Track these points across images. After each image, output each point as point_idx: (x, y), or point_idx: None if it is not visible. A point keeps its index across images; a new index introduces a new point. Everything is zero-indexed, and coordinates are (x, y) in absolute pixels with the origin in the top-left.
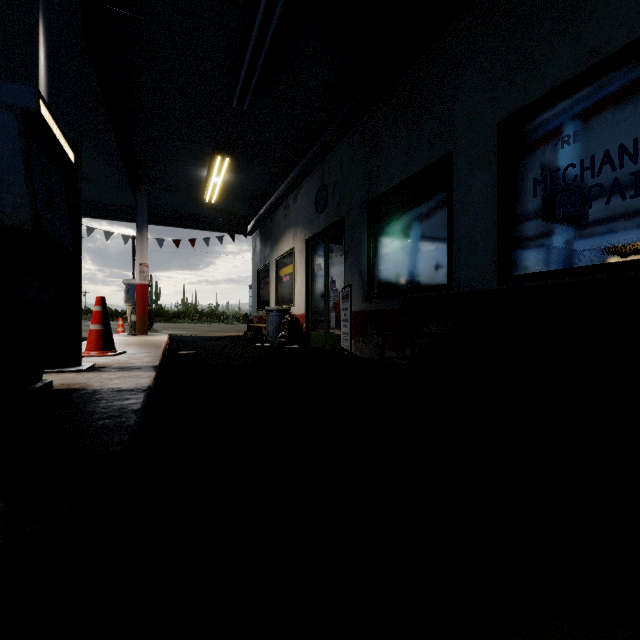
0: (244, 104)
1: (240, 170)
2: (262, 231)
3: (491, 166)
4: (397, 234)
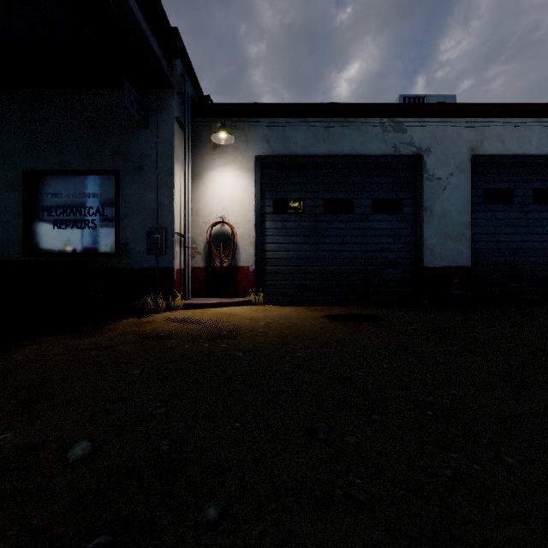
0: None
1: None
2: None
3: (19, 191)
4: None
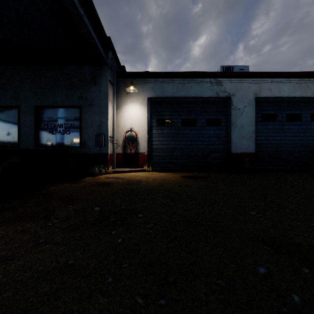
0: None
1: None
2: None
3: (33, 116)
4: None
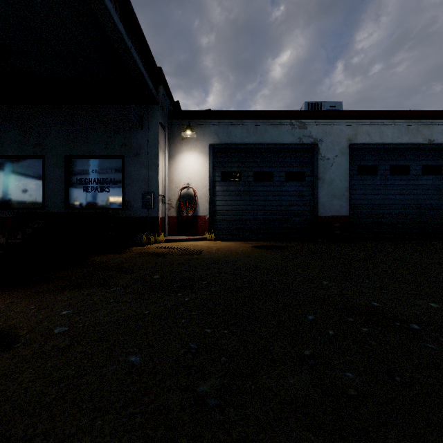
0: None
1: None
2: None
3: (62, 169)
4: (10, 179)
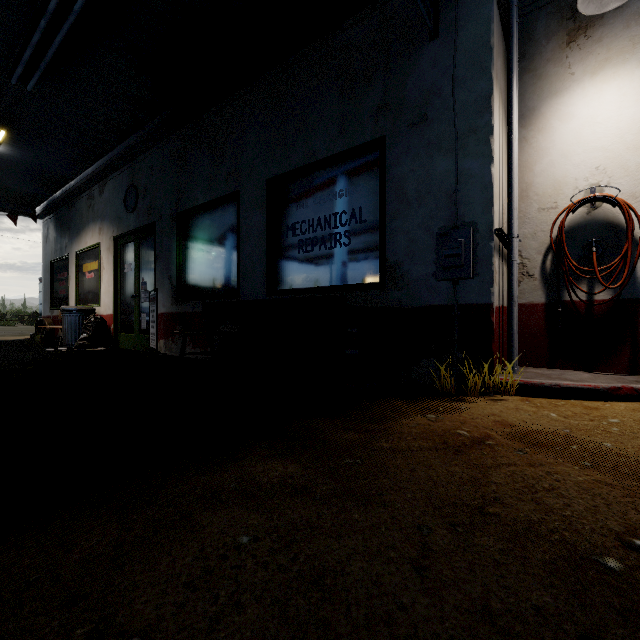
0: (28, 84)
1: (23, 145)
2: (58, 217)
3: (264, 209)
4: (202, 247)
